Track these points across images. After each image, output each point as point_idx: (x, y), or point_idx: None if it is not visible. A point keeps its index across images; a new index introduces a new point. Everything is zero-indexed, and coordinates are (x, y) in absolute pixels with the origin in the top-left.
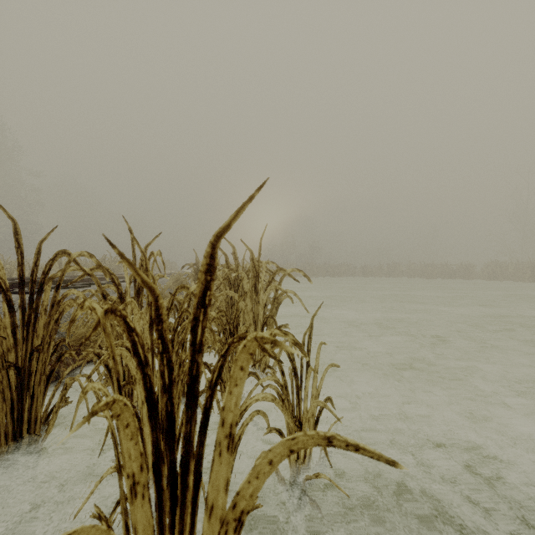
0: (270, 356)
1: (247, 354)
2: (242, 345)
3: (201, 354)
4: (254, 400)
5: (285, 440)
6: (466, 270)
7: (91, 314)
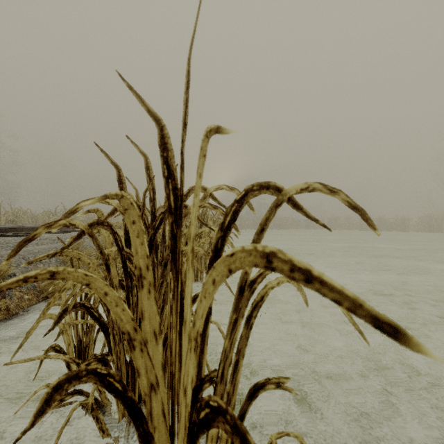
0: None
1: None
2: None
3: None
4: None
5: None
6: (403, 223)
7: None
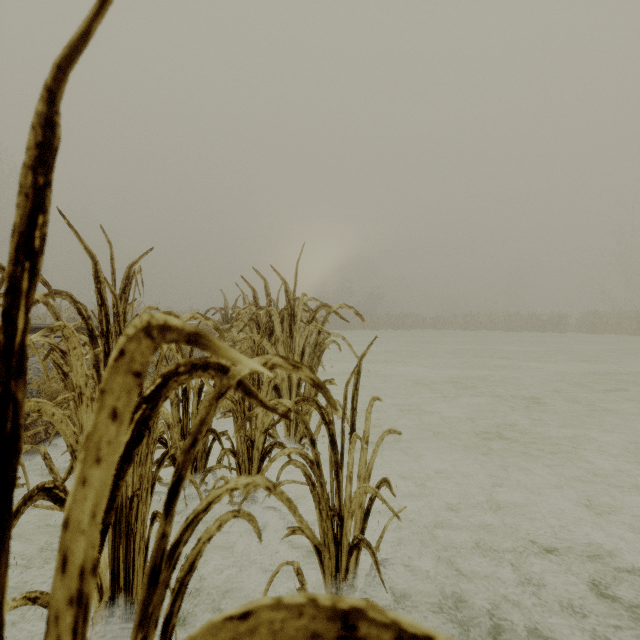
0: (263, 406)
1: (127, 375)
2: (114, 353)
3: (21, 382)
4: (227, 491)
5: (221, 620)
6: (559, 321)
7: (45, 359)
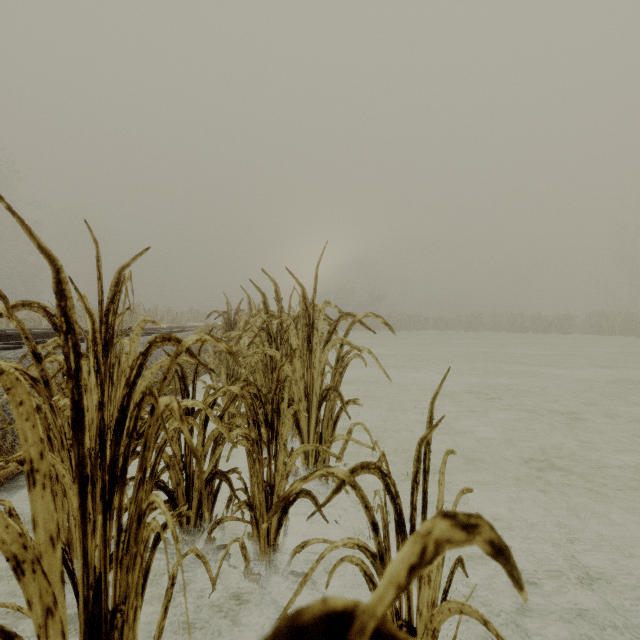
0: None
1: None
2: None
3: None
4: None
5: None
6: (565, 322)
7: None
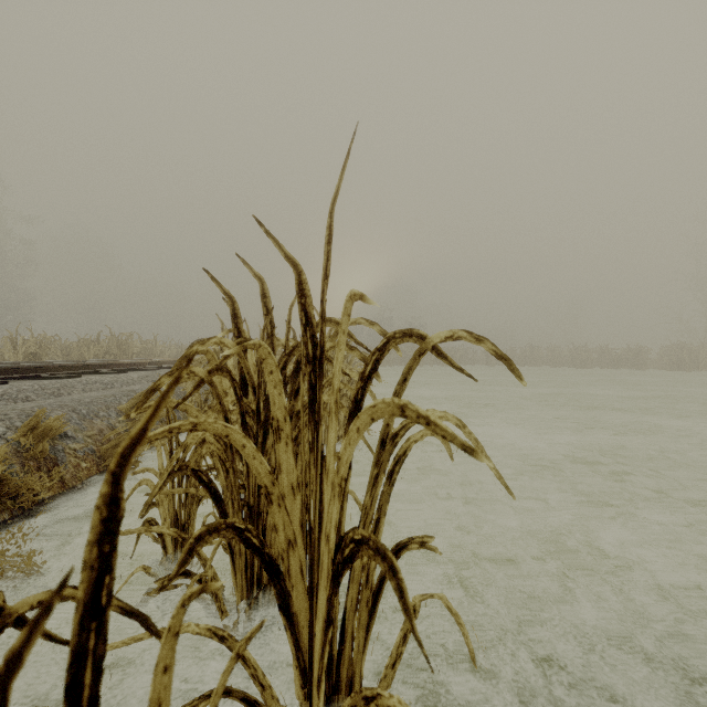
0: None
1: None
2: None
3: None
4: None
5: None
6: (638, 356)
7: None
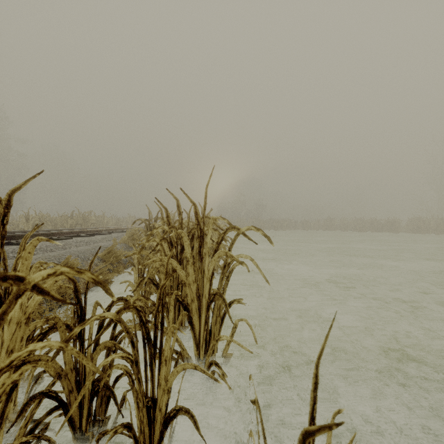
0: None
1: None
2: None
3: None
4: None
5: None
6: (393, 224)
7: None
